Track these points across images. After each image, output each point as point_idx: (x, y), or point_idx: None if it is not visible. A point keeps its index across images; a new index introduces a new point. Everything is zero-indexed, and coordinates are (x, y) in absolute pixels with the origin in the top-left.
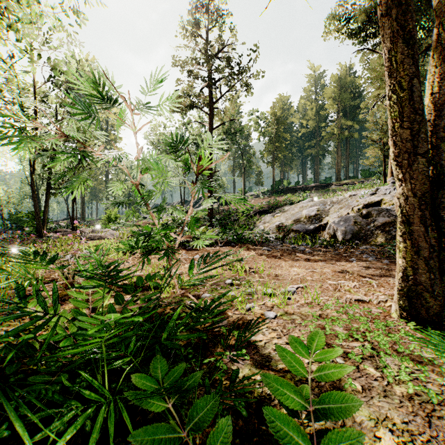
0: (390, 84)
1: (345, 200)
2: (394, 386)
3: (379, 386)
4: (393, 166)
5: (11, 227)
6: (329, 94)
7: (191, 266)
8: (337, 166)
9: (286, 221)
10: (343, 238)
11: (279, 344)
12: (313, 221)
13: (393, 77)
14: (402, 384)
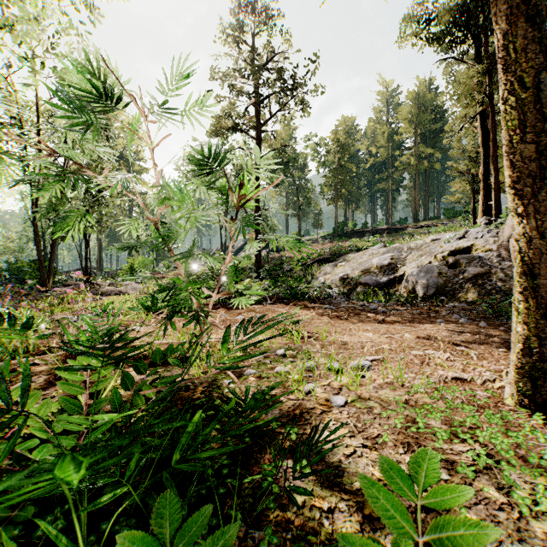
0: (506, 81)
1: (426, 246)
2: (530, 520)
3: (509, 520)
4: (510, 196)
5: (10, 280)
6: (404, 115)
7: (227, 338)
8: (414, 204)
9: (352, 272)
10: (424, 293)
11: (353, 447)
12: (387, 272)
13: (511, 71)
14: (542, 517)
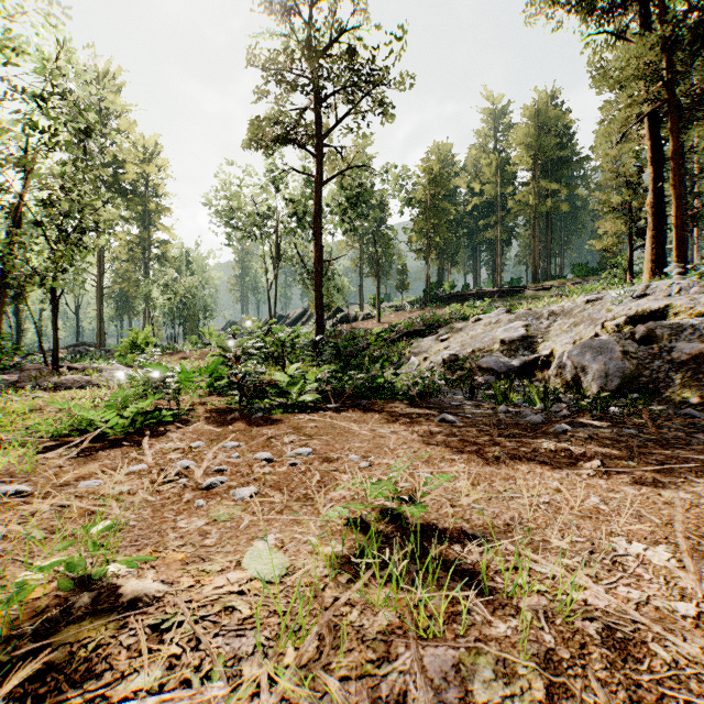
0: None
1: (579, 309)
2: None
3: None
4: None
5: None
6: (519, 137)
7: None
8: (533, 258)
9: (463, 350)
10: (601, 386)
11: None
12: (520, 350)
13: None
14: None
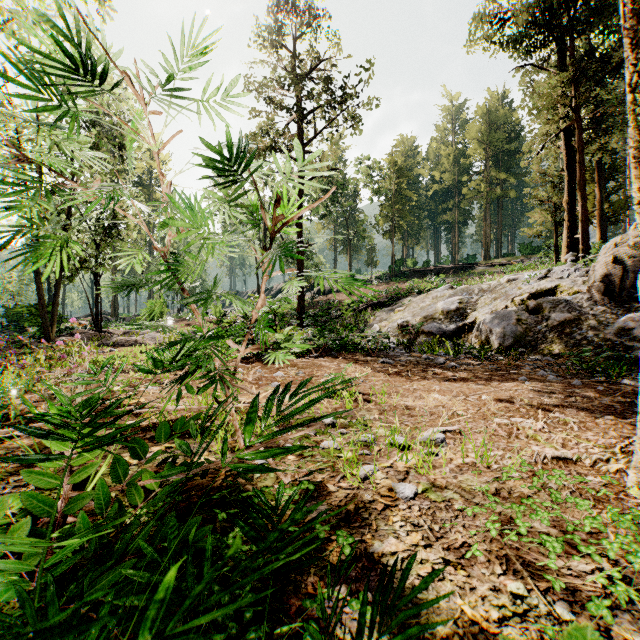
0: (634, 61)
1: (500, 287)
2: None
3: None
4: (638, 217)
5: (8, 327)
6: (473, 133)
7: (252, 416)
8: (485, 238)
9: (413, 318)
10: (500, 343)
11: (431, 563)
12: (454, 318)
13: None
14: None
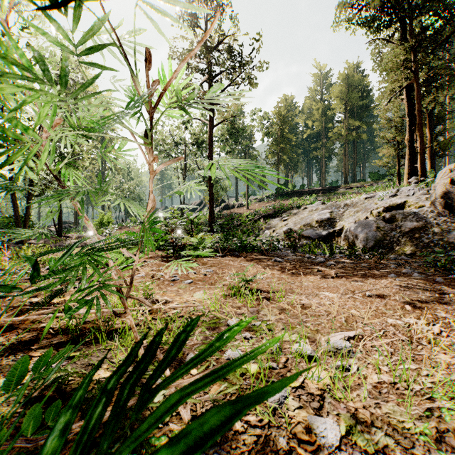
0: None
1: (361, 203)
2: None
3: None
4: None
5: None
6: (336, 93)
7: None
8: (345, 168)
9: (295, 226)
10: (364, 245)
11: None
12: (326, 226)
13: None
14: None
